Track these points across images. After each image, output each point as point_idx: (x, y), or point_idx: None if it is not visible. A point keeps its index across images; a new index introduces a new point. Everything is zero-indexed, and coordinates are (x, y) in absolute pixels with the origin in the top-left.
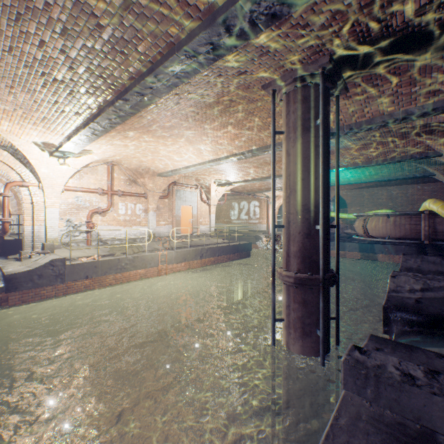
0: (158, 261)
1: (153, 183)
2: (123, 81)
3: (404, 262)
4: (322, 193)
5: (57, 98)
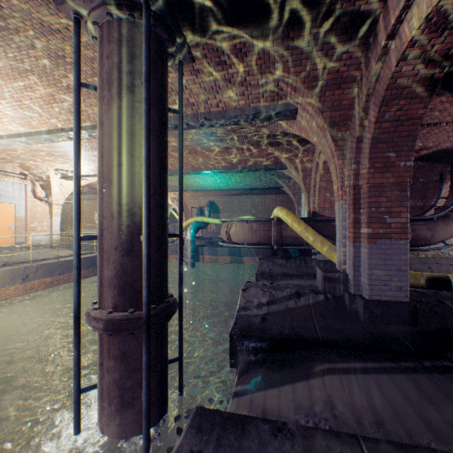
0: None
1: None
2: None
3: (260, 266)
4: (146, 186)
5: None
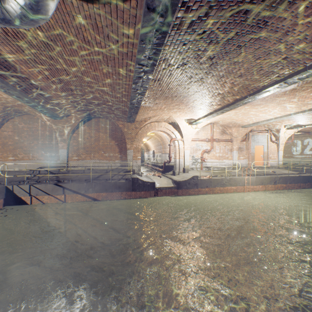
0: (243, 183)
1: (237, 132)
2: (258, 87)
3: None
4: None
5: (213, 100)
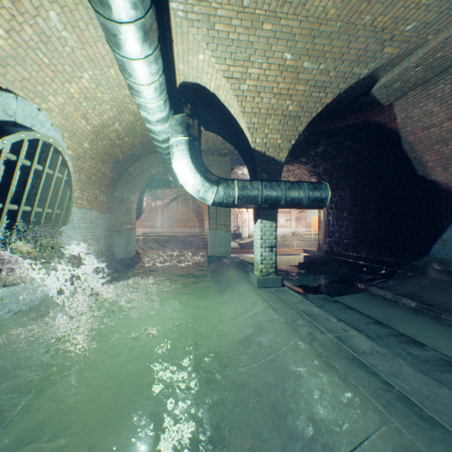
0: (294, 246)
1: None
2: None
3: None
4: None
5: None
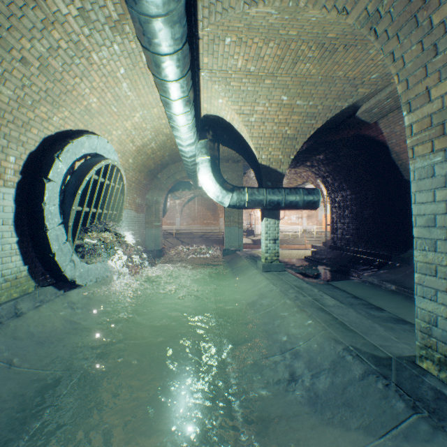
0: (305, 242)
1: None
2: None
3: None
4: None
5: None
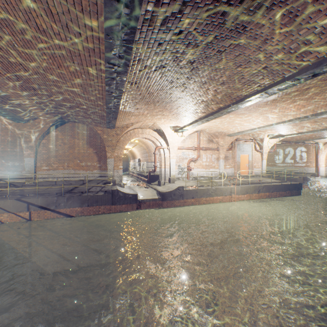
0: (229, 192)
1: (223, 141)
2: (240, 96)
3: None
4: None
5: (197, 108)
